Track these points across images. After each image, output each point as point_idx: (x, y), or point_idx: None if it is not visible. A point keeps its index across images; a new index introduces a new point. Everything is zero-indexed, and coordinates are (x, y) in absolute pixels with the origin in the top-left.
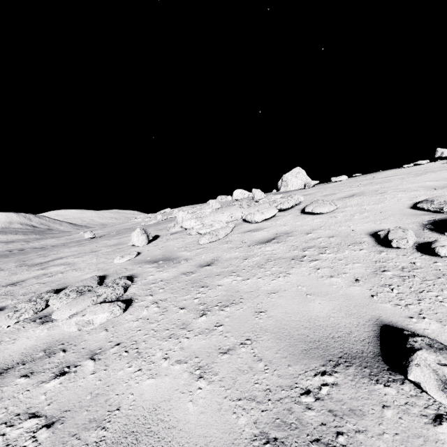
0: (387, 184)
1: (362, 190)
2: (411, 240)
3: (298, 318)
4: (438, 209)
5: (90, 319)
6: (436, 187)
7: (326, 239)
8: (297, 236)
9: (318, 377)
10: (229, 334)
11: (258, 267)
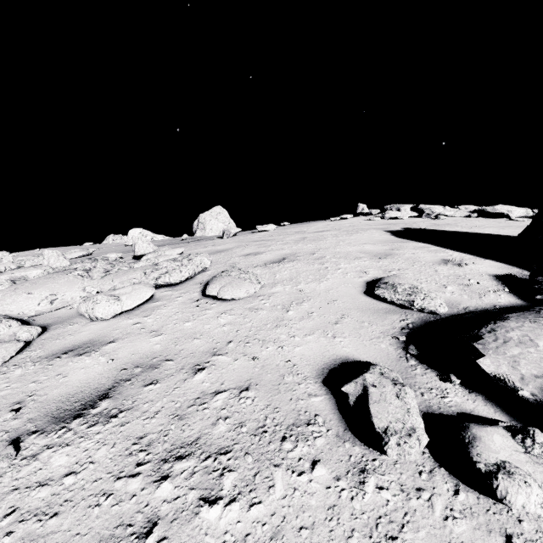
0: (322, 243)
1: (294, 250)
2: (424, 435)
3: None
4: (407, 304)
5: None
6: (379, 254)
7: (232, 399)
8: (168, 382)
9: None
10: None
11: None
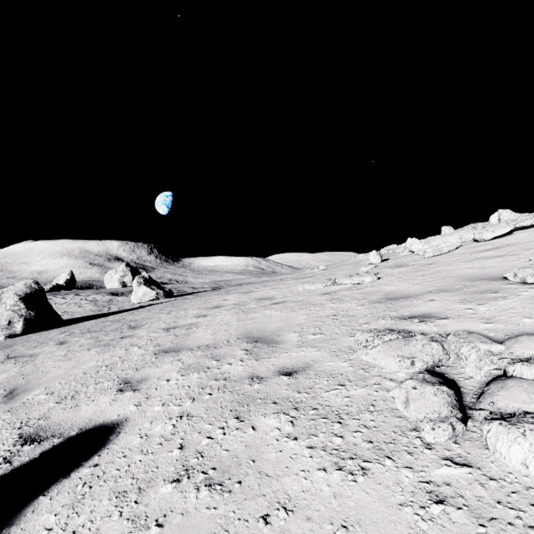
0: None
1: None
2: None
3: (473, 273)
4: None
5: (363, 280)
6: None
7: None
8: (516, 245)
9: (467, 282)
10: (432, 279)
11: (465, 262)
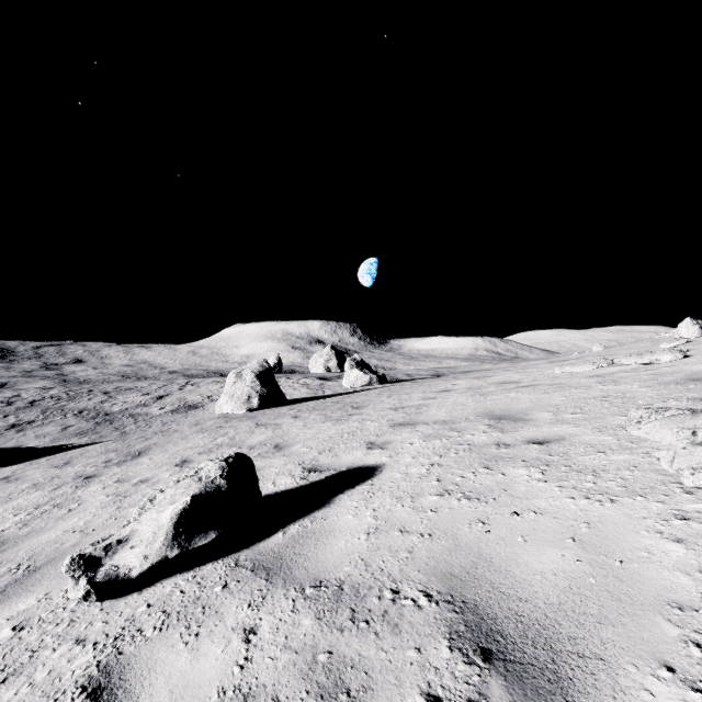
0: None
1: None
2: None
3: None
4: None
5: (657, 358)
6: None
7: None
8: None
9: None
10: None
11: None
